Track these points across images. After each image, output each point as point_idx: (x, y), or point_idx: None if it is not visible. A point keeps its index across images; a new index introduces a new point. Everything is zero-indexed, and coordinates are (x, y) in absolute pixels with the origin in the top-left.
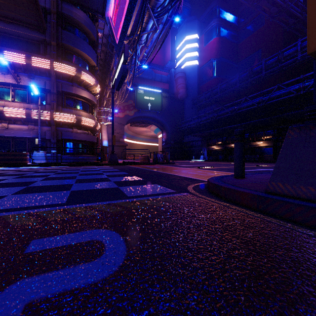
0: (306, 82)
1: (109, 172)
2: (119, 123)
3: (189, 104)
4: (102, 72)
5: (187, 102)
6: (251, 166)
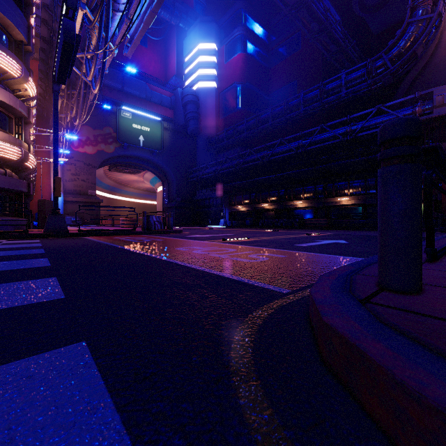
0: (353, 126)
1: (1, 259)
2: (86, 163)
3: (204, 144)
4: (47, 64)
5: (201, 141)
6: (300, 236)
